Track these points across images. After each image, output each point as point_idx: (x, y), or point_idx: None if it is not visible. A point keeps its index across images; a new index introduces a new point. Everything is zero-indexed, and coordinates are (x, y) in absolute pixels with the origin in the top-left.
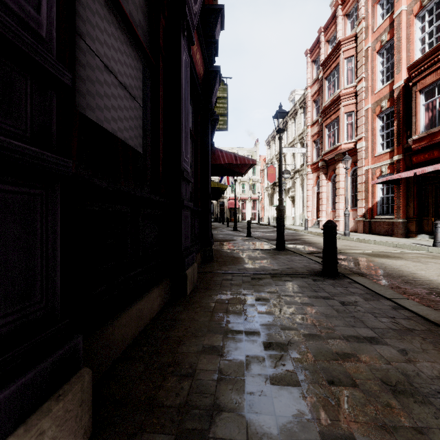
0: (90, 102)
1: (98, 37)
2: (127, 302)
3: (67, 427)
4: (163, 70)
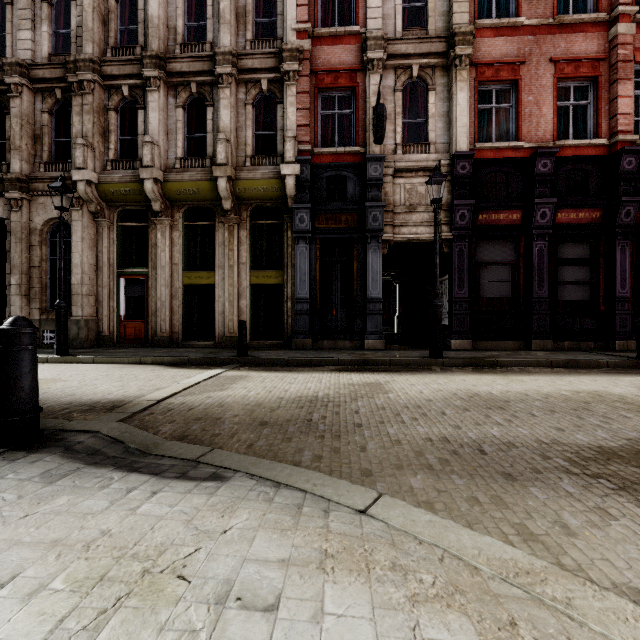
0: (484, 293)
1: (487, 277)
2: (493, 340)
3: (467, 345)
4: (523, 261)
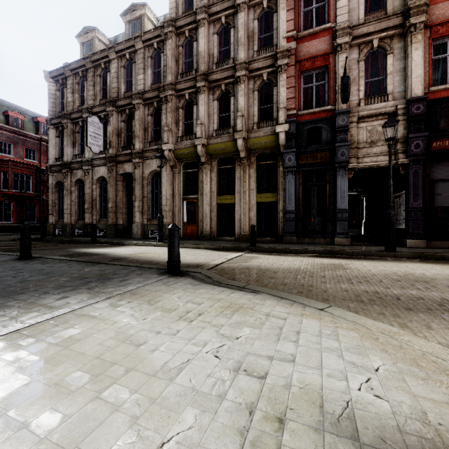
0: (438, 204)
1: (441, 191)
2: (447, 240)
3: (422, 243)
4: None
